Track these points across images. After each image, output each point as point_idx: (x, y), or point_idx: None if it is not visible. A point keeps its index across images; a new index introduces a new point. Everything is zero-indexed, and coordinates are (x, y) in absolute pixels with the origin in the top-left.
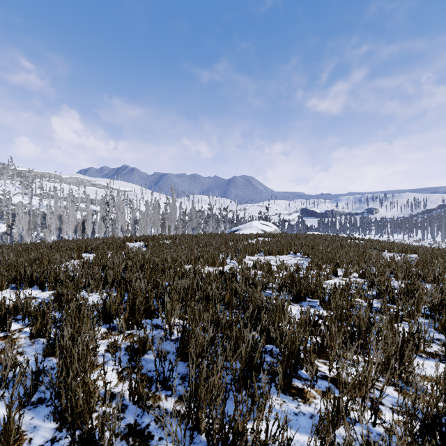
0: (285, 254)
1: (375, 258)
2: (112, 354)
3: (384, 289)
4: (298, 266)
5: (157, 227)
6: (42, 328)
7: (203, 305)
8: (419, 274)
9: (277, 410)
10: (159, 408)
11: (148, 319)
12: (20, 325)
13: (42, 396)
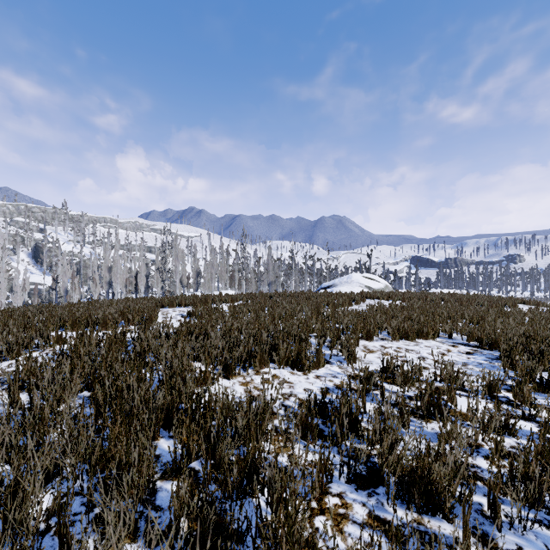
0: (431, 336)
1: None
2: None
3: None
4: (492, 381)
5: (224, 281)
6: None
7: None
8: None
9: None
10: None
11: None
12: None
13: None
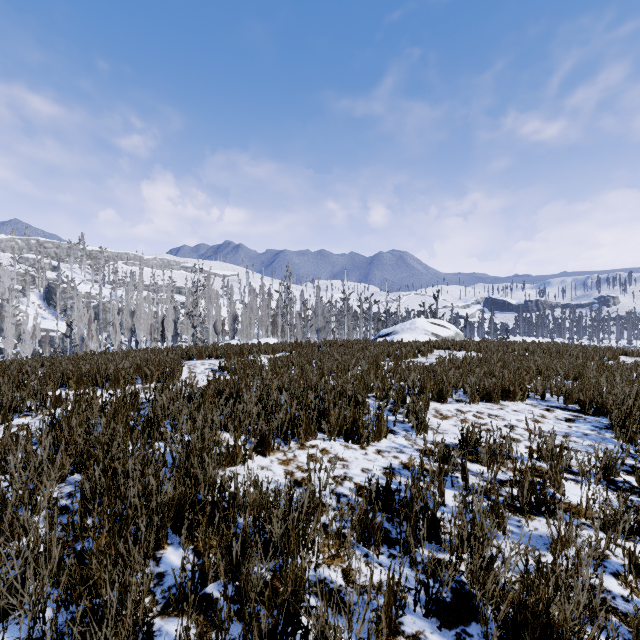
0: (519, 398)
1: None
2: None
3: None
4: (608, 460)
5: (265, 327)
6: None
7: None
8: None
9: None
10: None
11: None
12: None
13: None
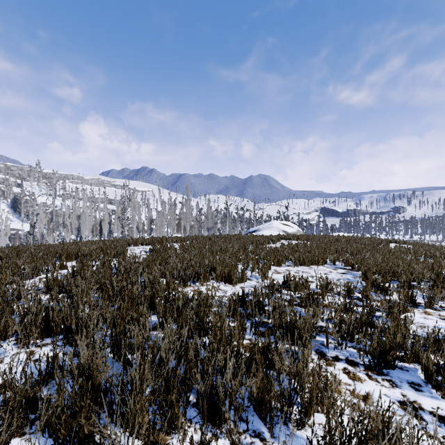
0: (321, 263)
1: None
2: None
3: None
4: (350, 287)
5: (172, 227)
6: None
7: (203, 432)
8: None
9: None
10: None
11: None
12: None
13: None
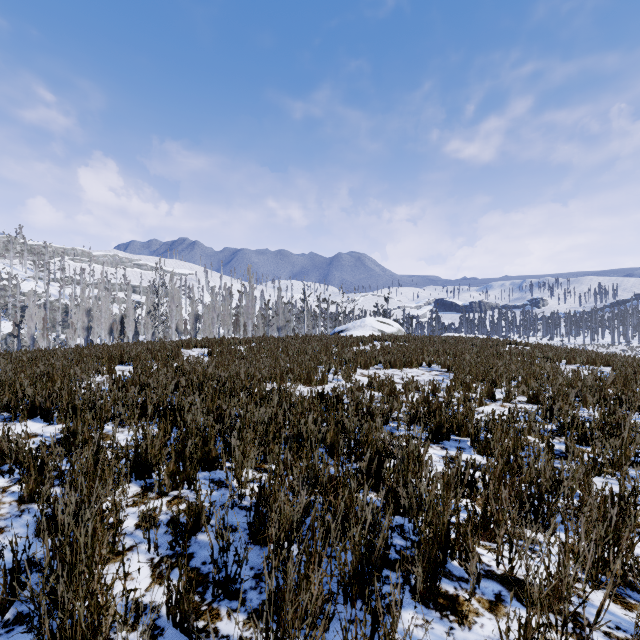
0: (414, 366)
1: (549, 372)
2: (144, 534)
3: (568, 422)
4: (435, 385)
5: (227, 326)
6: (37, 488)
7: (293, 450)
8: (619, 397)
9: (415, 639)
10: (217, 635)
11: (207, 471)
12: (6, 481)
13: (24, 609)
